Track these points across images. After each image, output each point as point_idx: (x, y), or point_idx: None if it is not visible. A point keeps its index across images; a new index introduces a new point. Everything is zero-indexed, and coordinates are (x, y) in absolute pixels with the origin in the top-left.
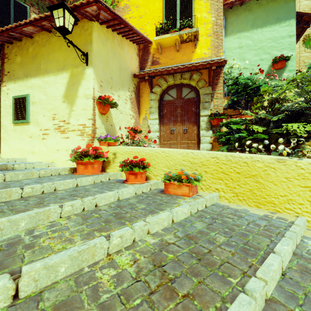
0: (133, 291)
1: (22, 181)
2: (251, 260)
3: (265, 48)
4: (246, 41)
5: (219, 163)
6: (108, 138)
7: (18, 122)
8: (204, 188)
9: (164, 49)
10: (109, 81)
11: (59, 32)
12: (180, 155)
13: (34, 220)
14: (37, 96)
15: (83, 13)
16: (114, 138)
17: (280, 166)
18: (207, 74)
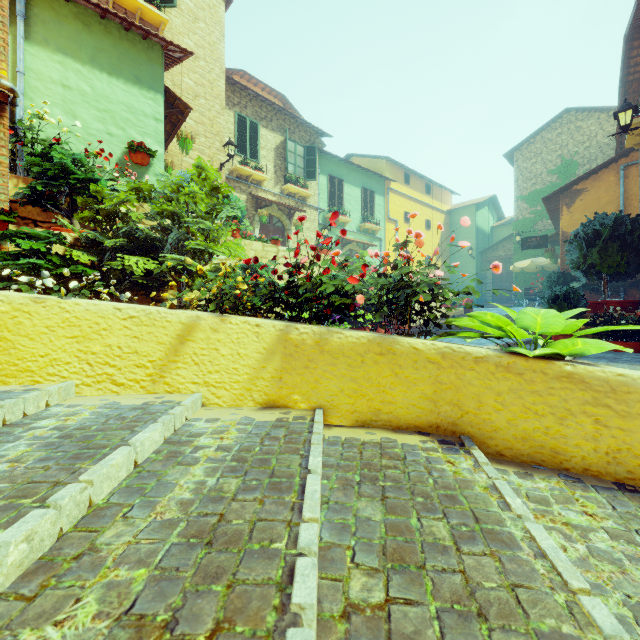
0: None
1: None
2: None
3: (117, 117)
4: (78, 81)
5: None
6: None
7: None
8: None
9: None
10: None
11: None
12: None
13: None
14: None
15: None
16: None
17: (38, 310)
18: None
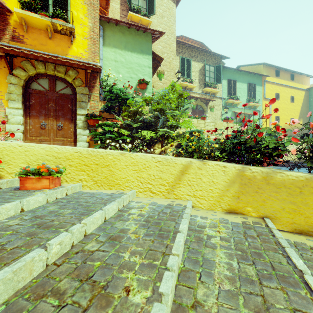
0: None
1: None
2: (83, 217)
3: (134, 70)
4: (120, 58)
5: (82, 156)
6: None
7: None
8: (69, 181)
9: (32, 29)
10: None
11: None
12: (42, 150)
13: None
14: None
15: None
16: None
17: (122, 158)
18: (84, 74)
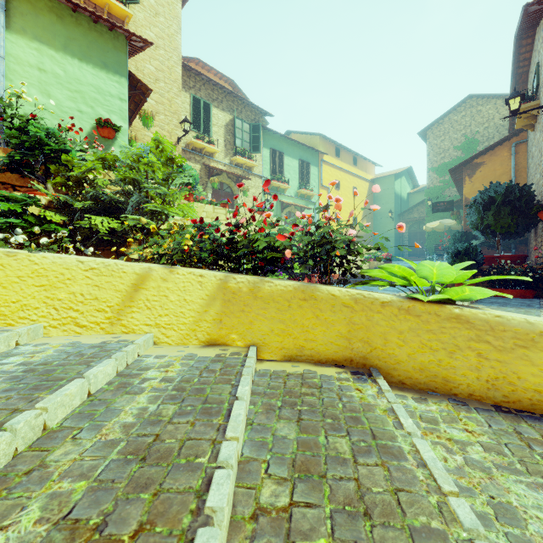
0: None
1: None
2: None
3: (87, 97)
4: (53, 65)
5: None
6: None
7: None
8: None
9: None
10: None
11: None
12: None
13: None
14: None
15: None
16: None
17: (10, 262)
18: None
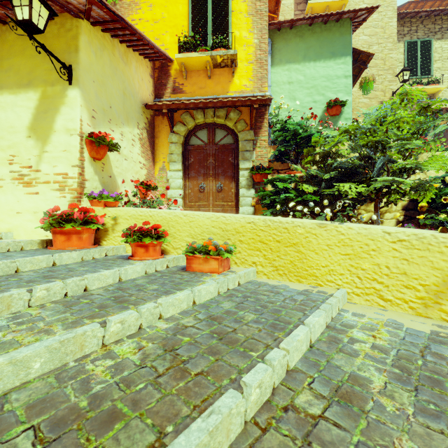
0: (136, 378)
1: None
2: (278, 334)
3: (319, 88)
4: (296, 76)
5: (257, 229)
6: (105, 195)
7: None
8: (239, 263)
9: (191, 73)
10: (107, 111)
11: (21, 28)
12: (208, 220)
13: None
14: None
15: (63, 5)
16: (114, 195)
17: (321, 232)
18: (248, 113)
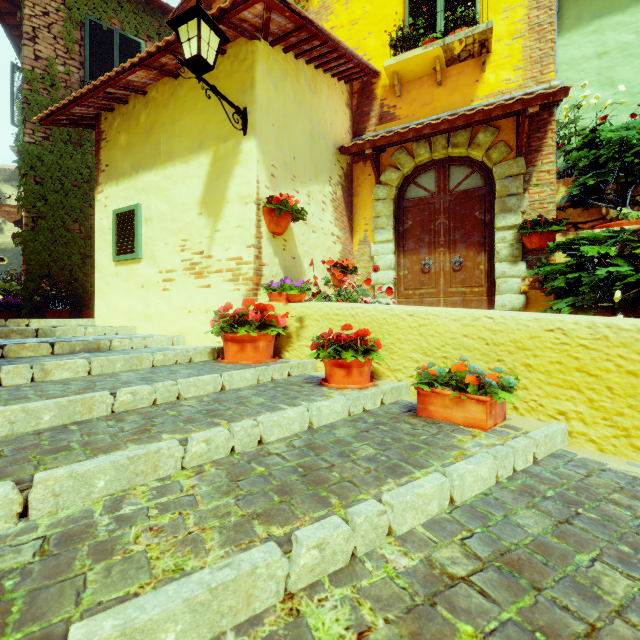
0: None
1: (119, 376)
2: None
3: None
4: (617, 37)
5: (571, 344)
6: (287, 285)
7: (122, 258)
8: (522, 408)
9: (408, 85)
10: (289, 164)
11: (189, 69)
12: (455, 324)
13: (126, 474)
14: (154, 207)
15: (236, 25)
16: (299, 285)
17: None
18: (512, 128)
